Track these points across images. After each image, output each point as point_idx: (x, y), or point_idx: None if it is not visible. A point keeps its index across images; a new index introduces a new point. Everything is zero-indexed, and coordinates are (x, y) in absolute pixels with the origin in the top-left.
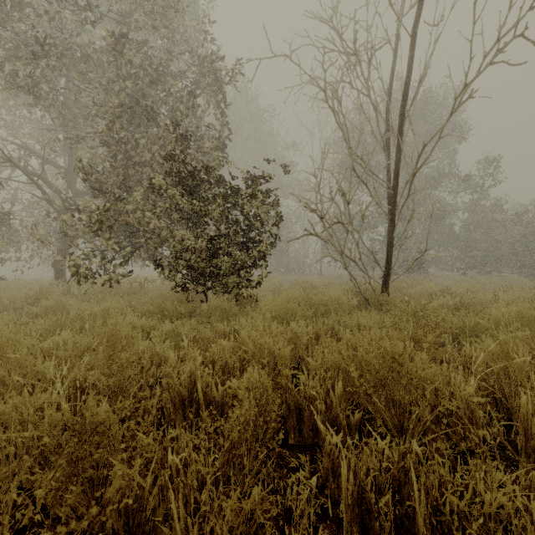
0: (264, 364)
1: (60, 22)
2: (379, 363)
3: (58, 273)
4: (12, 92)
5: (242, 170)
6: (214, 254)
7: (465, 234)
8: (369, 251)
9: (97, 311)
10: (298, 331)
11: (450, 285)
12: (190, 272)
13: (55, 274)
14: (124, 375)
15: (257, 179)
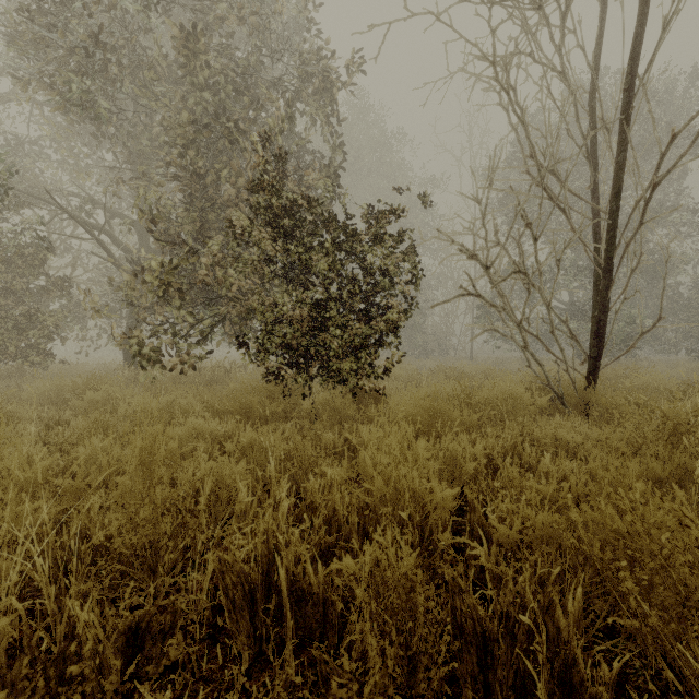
0: (403, 518)
1: (122, 22)
2: (690, 562)
3: (127, 355)
4: (67, 121)
5: (363, 205)
6: (321, 327)
7: (698, 298)
8: (561, 320)
9: (153, 408)
10: (456, 451)
11: (680, 375)
12: (287, 354)
13: (124, 357)
14: (159, 527)
15: (384, 213)
